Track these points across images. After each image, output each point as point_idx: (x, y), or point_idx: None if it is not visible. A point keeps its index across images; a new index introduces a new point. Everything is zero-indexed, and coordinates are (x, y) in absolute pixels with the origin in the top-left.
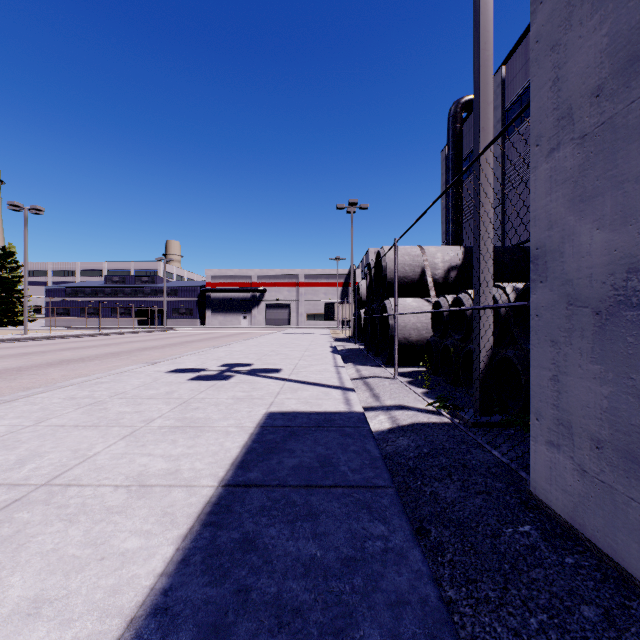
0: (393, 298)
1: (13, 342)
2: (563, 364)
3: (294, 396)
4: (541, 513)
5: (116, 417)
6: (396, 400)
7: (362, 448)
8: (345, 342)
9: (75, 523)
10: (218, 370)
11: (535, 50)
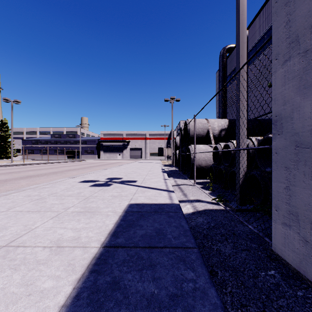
0: (193, 145)
1: (5, 167)
2: (293, 180)
3: (143, 195)
4: (279, 263)
5: (50, 206)
6: (195, 197)
7: (179, 224)
8: (169, 167)
9: (17, 270)
10: (105, 181)
11: (275, 7)
